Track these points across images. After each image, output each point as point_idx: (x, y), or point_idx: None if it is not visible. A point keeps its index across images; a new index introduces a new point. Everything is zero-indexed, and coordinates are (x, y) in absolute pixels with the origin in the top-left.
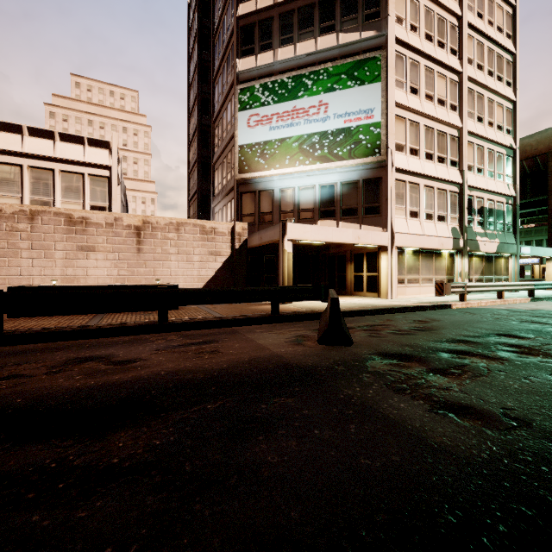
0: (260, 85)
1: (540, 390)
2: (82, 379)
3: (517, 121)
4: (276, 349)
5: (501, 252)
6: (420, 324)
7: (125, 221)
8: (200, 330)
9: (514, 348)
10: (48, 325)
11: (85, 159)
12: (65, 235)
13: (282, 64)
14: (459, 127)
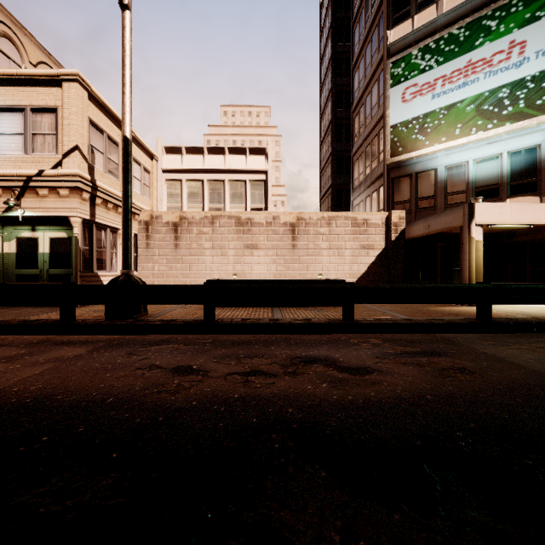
0: (419, 50)
1: None
2: (331, 388)
3: None
4: None
5: None
6: None
7: (282, 219)
8: (398, 334)
9: None
10: (243, 316)
11: (247, 167)
12: (235, 235)
13: (449, 15)
14: None
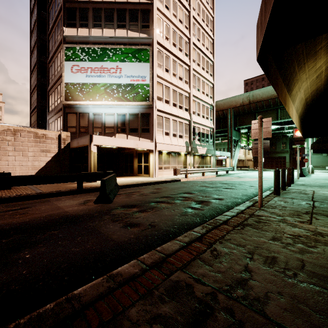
0: (80, 48)
1: (173, 214)
2: None
3: (214, 93)
4: (67, 208)
5: (207, 153)
6: (156, 190)
7: None
8: (22, 202)
9: (183, 198)
10: None
11: None
12: None
13: (94, 38)
14: (189, 92)
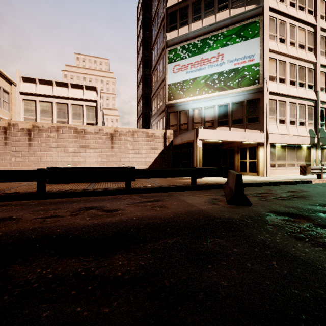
0: (181, 47)
1: None
2: (90, 219)
3: None
4: (200, 206)
5: None
6: (294, 193)
7: (104, 131)
8: (150, 193)
9: None
10: (67, 188)
11: (84, 97)
12: (73, 139)
13: (194, 33)
14: (314, 62)
